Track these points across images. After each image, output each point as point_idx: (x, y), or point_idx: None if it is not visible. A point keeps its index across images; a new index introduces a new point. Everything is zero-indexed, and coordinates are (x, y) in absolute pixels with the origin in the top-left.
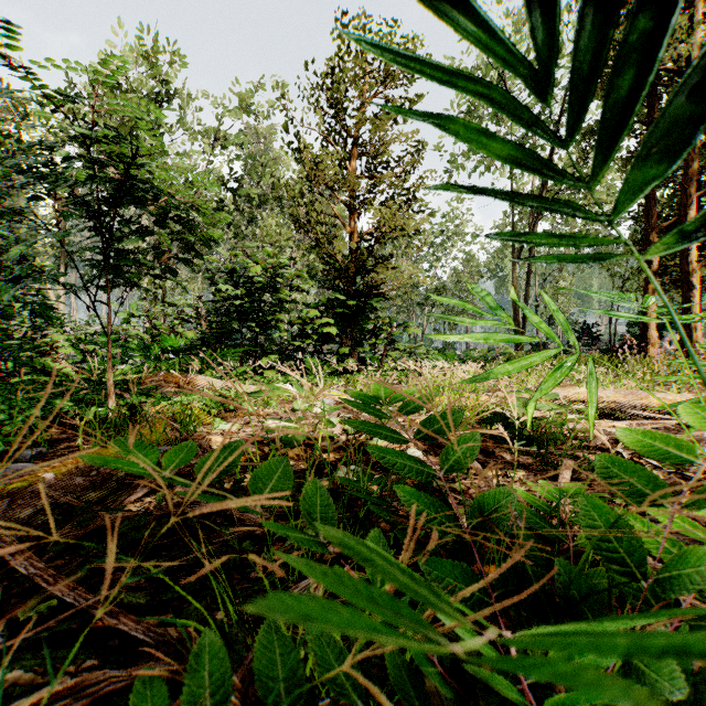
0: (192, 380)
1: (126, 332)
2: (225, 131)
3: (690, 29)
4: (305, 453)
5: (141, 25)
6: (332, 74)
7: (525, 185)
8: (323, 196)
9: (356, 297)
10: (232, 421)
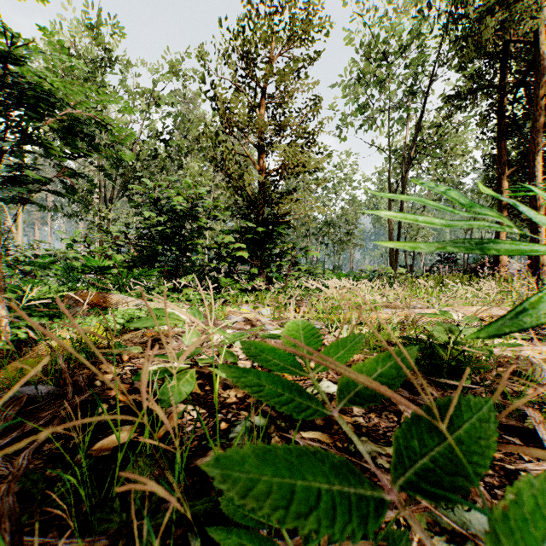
0: (109, 298)
1: (64, 255)
2: (158, 92)
3: (537, 8)
4: (201, 391)
5: (87, 2)
6: (243, 32)
7: (396, 143)
8: (236, 138)
9: (264, 224)
10: (137, 343)
